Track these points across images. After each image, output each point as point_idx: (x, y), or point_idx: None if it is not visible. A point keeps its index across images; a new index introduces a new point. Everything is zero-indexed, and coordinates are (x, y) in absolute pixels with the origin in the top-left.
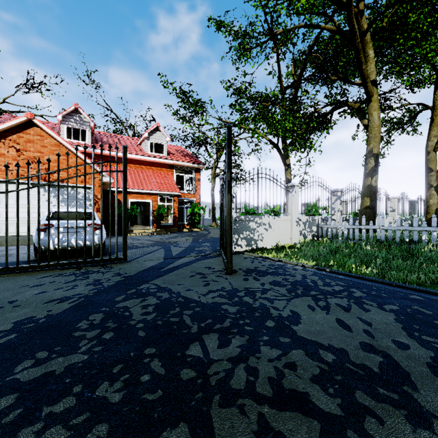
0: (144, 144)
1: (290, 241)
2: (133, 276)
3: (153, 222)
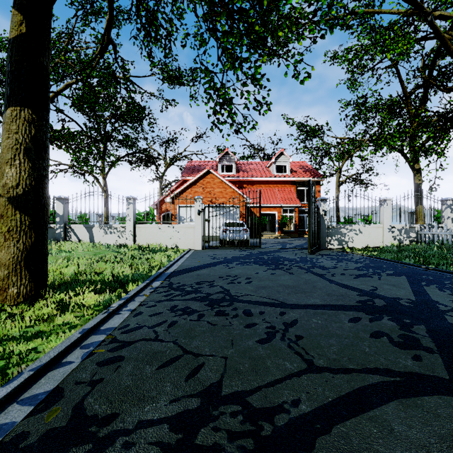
0: (271, 167)
1: (382, 244)
2: (264, 252)
3: (278, 229)
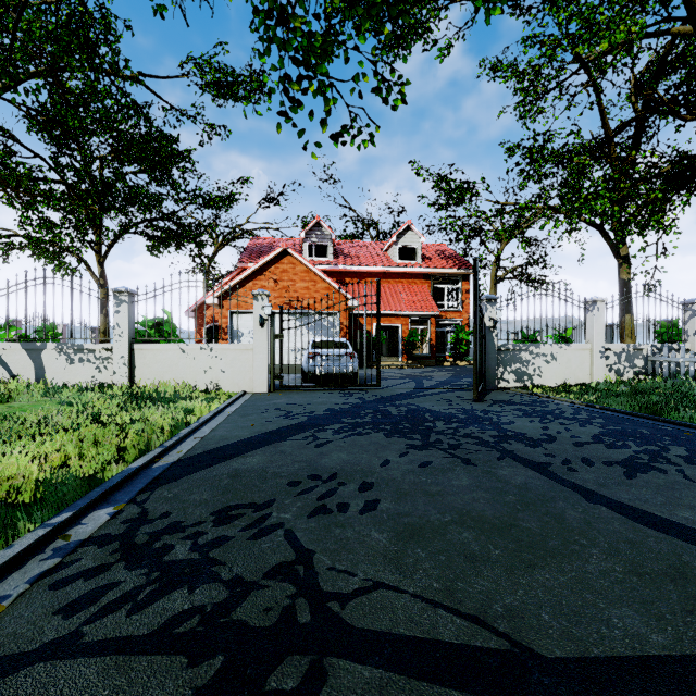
0: (392, 250)
1: (590, 379)
2: (387, 397)
3: (403, 352)
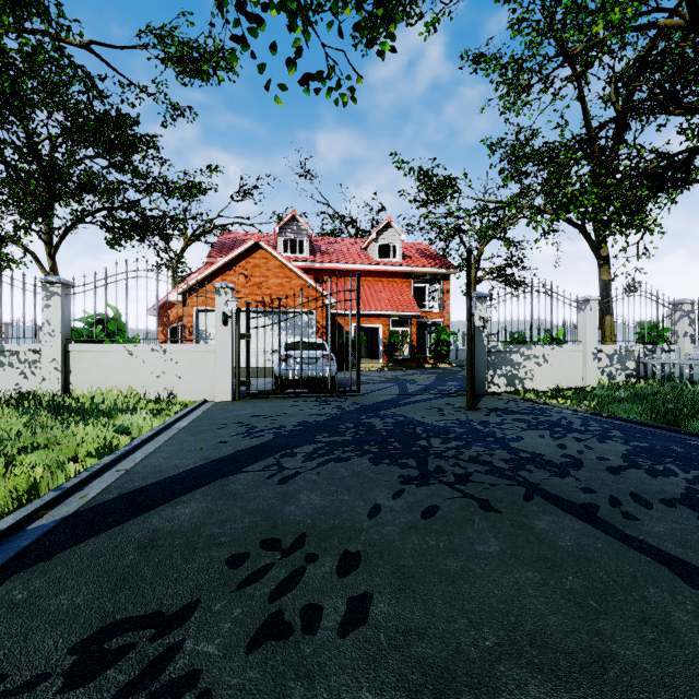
0: (371, 248)
1: (582, 382)
2: (370, 405)
3: (383, 354)
